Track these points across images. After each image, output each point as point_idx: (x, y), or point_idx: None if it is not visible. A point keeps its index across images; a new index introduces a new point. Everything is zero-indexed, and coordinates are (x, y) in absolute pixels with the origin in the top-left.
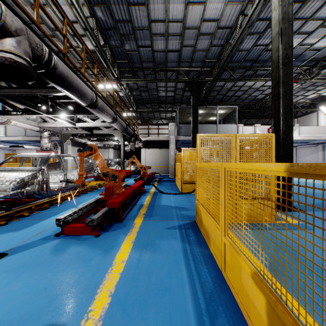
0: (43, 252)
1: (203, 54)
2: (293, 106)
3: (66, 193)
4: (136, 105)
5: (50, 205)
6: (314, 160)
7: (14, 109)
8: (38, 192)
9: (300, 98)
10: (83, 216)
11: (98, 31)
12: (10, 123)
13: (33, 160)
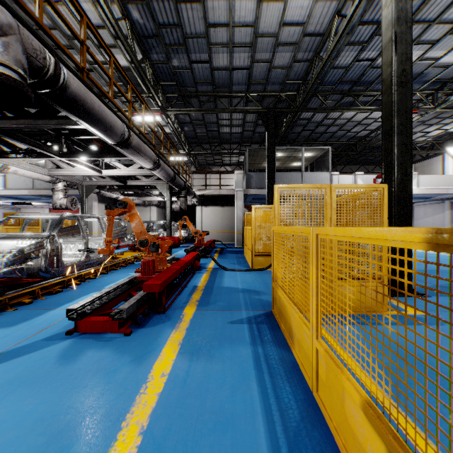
0: (45, 360)
1: (283, 72)
2: None
3: (87, 270)
4: (189, 146)
5: (64, 287)
6: (438, 223)
7: (12, 149)
8: (46, 269)
9: (419, 136)
10: (109, 304)
11: (134, 40)
12: (8, 170)
13: (44, 223)
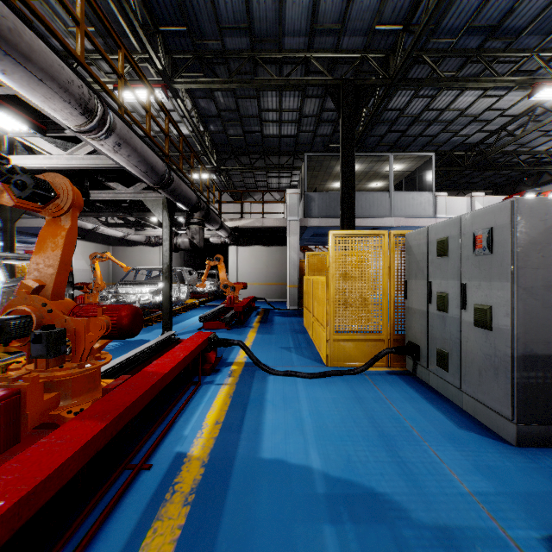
0: None
1: (372, 7)
2: (536, 161)
3: None
4: (219, 157)
5: None
6: None
7: None
8: None
9: None
10: None
11: None
12: None
13: None
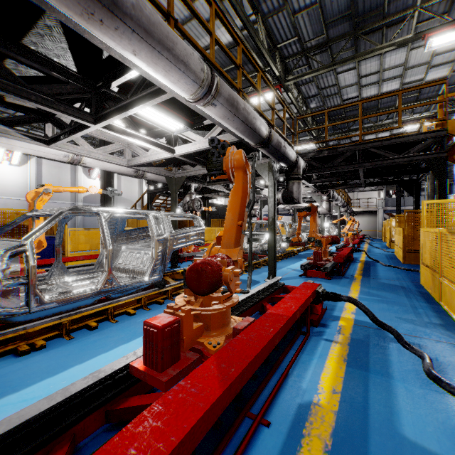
0: None
1: None
2: None
3: None
4: None
5: None
6: None
7: None
8: None
9: None
10: None
11: None
12: None
13: None
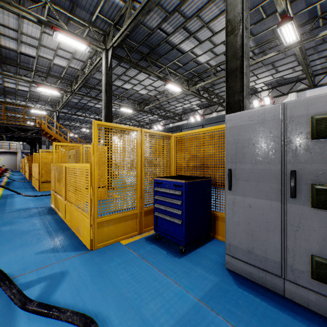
0: None
1: None
2: None
3: None
4: None
5: None
6: None
7: None
8: None
9: None
10: None
11: None
12: None
13: None
